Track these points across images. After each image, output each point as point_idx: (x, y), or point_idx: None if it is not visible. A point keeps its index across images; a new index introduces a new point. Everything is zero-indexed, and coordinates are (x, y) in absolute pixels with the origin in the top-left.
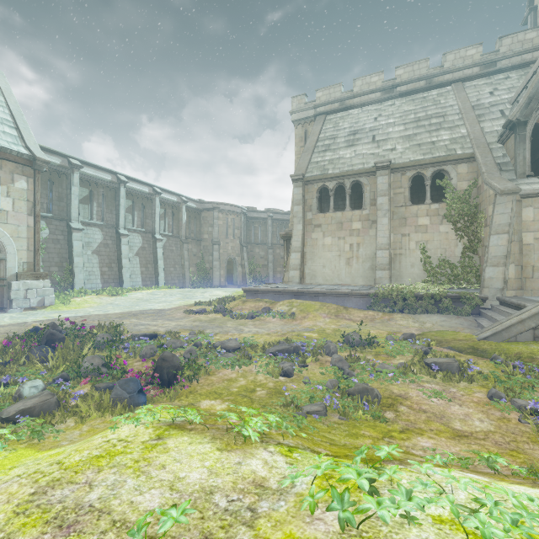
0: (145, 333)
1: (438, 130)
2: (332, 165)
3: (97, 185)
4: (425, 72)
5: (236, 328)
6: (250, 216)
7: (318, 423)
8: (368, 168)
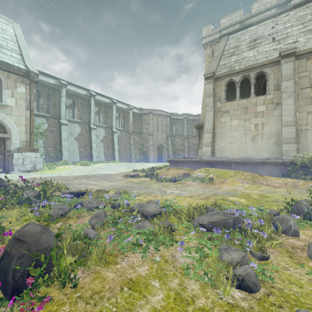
0: (72, 191)
1: None
2: (237, 63)
3: (77, 97)
4: None
5: (159, 190)
6: (173, 118)
7: None
8: (272, 59)
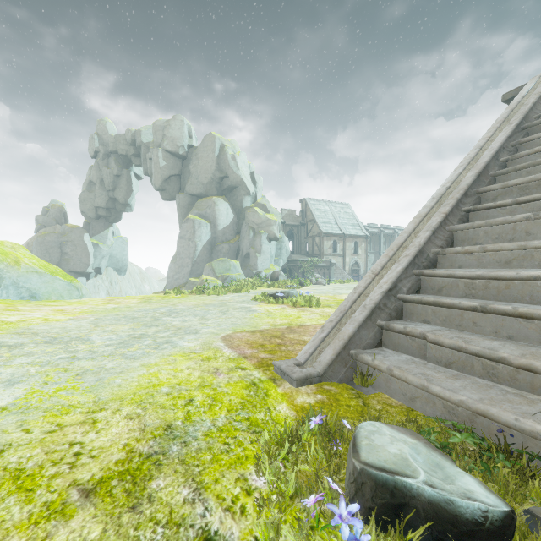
0: None
1: None
2: None
3: (372, 235)
4: None
5: None
6: None
7: None
8: None
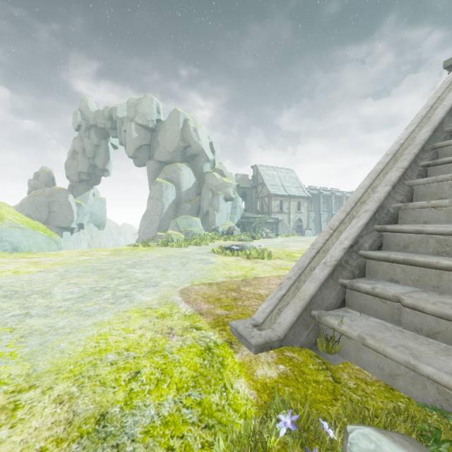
0: None
1: None
2: None
3: (313, 196)
4: None
5: None
6: None
7: None
8: None
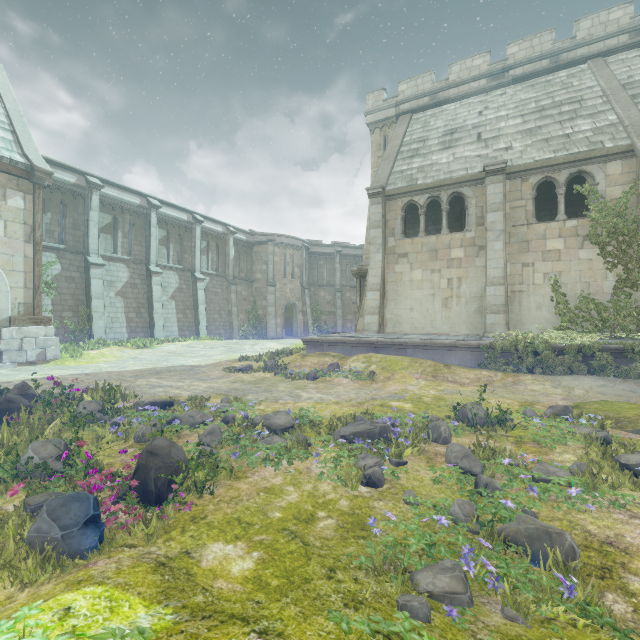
0: (154, 400)
1: (573, 119)
2: (422, 173)
3: (122, 210)
4: (549, 47)
5: (290, 393)
6: (313, 251)
7: (462, 636)
8: (474, 174)
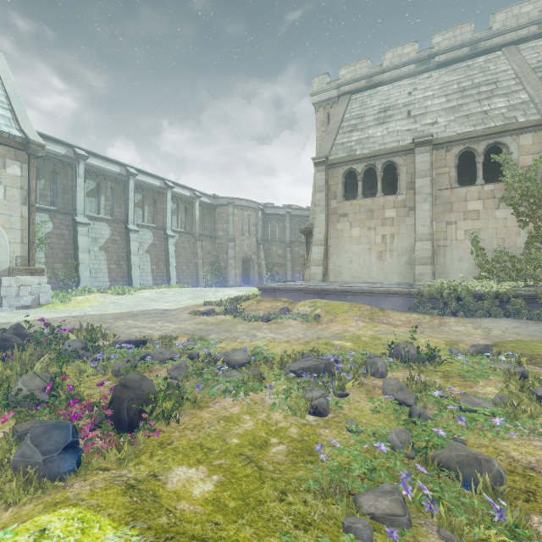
0: (129, 339)
1: (490, 98)
2: (360, 145)
3: (104, 178)
4: (469, 36)
5: (247, 333)
6: (267, 213)
7: None
8: (404, 146)
